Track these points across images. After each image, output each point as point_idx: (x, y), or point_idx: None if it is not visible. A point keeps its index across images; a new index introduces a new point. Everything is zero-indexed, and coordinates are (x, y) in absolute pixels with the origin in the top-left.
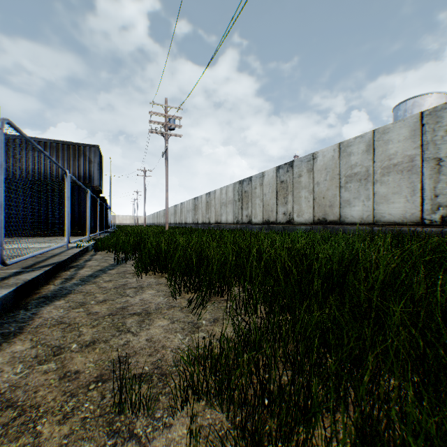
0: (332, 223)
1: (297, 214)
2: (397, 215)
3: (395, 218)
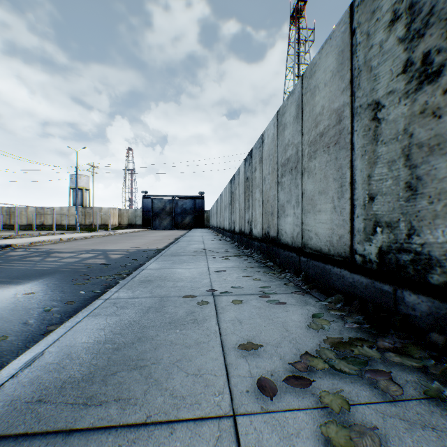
0: (59, 225)
1: (47, 222)
2: (74, 223)
3: (73, 224)
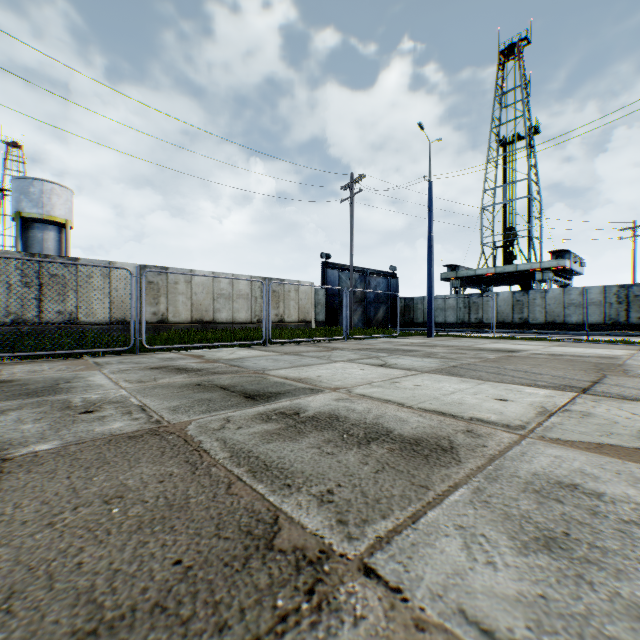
0: (208, 323)
1: (174, 315)
2: (243, 319)
3: (242, 320)
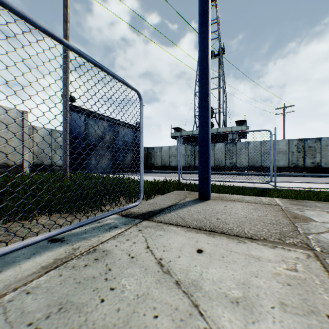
0: None
1: None
2: None
3: None
